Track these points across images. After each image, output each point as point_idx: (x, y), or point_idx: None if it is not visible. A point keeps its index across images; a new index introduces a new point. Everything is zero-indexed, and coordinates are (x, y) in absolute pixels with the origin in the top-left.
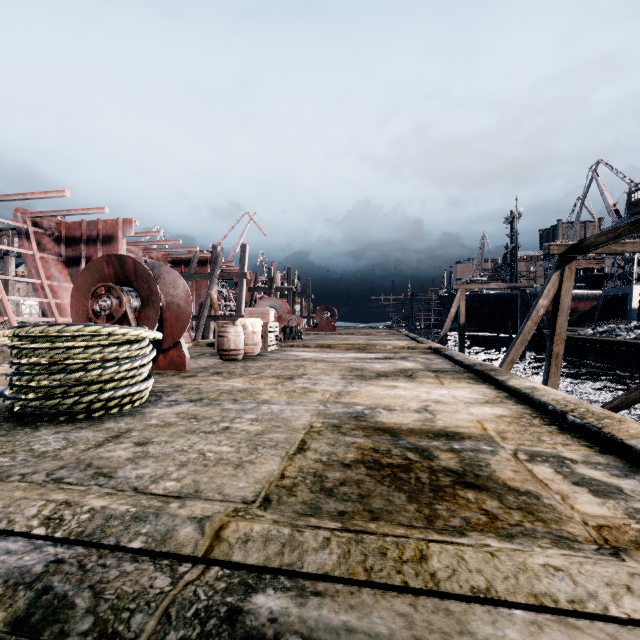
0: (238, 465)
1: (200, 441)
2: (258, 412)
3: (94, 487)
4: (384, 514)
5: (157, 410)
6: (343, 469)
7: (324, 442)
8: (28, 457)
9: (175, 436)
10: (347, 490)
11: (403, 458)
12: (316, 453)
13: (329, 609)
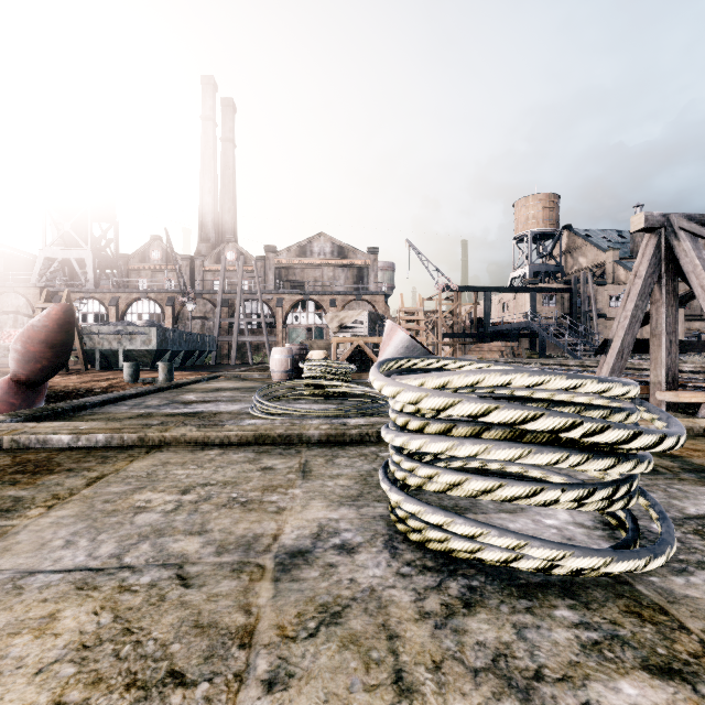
0: (167, 463)
1: (210, 475)
2: (129, 529)
3: (258, 448)
4: (82, 453)
5: (330, 512)
6: (78, 467)
7: (64, 486)
8: (339, 454)
9: (243, 477)
10: (91, 458)
11: (1, 478)
12: (88, 475)
13: (140, 422)
